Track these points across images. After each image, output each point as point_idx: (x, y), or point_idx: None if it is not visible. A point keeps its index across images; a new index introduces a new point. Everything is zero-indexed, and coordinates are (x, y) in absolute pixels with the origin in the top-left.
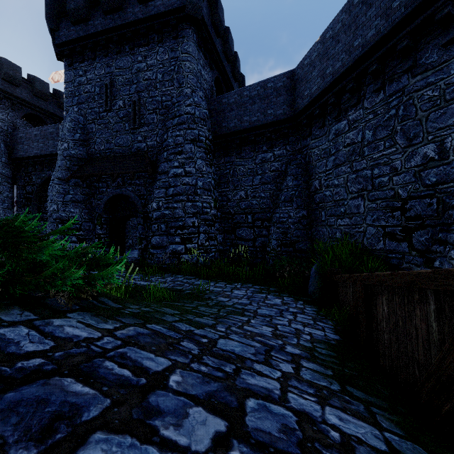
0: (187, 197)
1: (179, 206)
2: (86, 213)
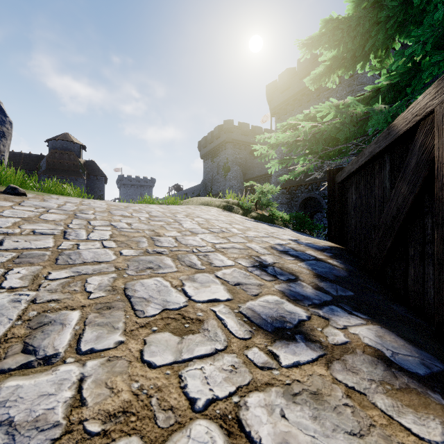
0: None
1: None
2: (288, 210)
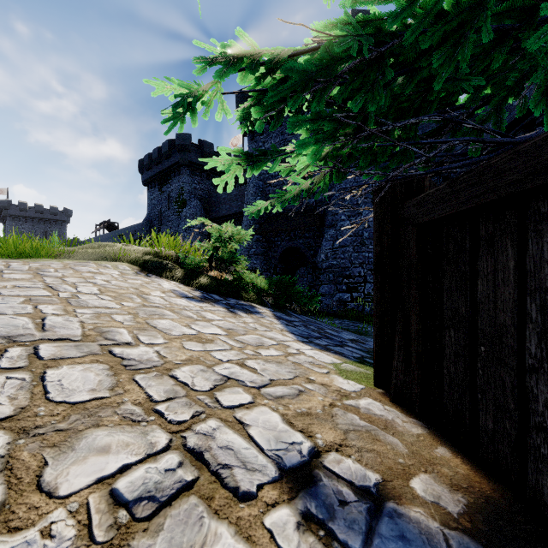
0: (353, 248)
1: (346, 257)
2: (265, 264)
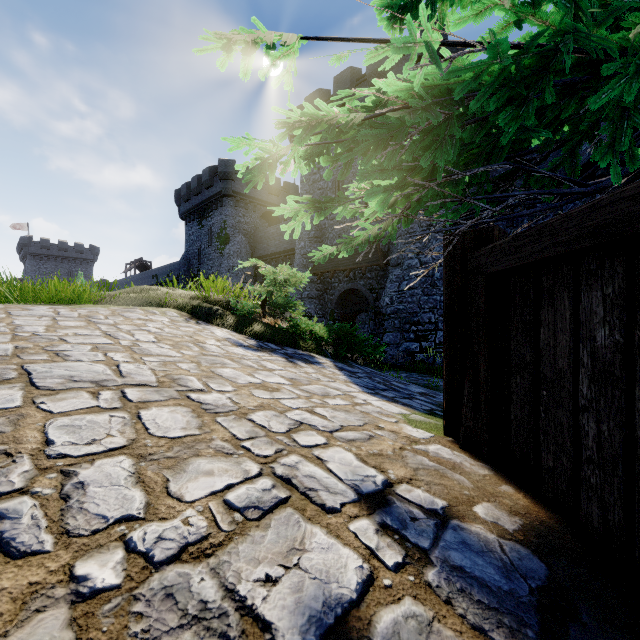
0: (422, 290)
1: (414, 301)
2: (320, 308)
